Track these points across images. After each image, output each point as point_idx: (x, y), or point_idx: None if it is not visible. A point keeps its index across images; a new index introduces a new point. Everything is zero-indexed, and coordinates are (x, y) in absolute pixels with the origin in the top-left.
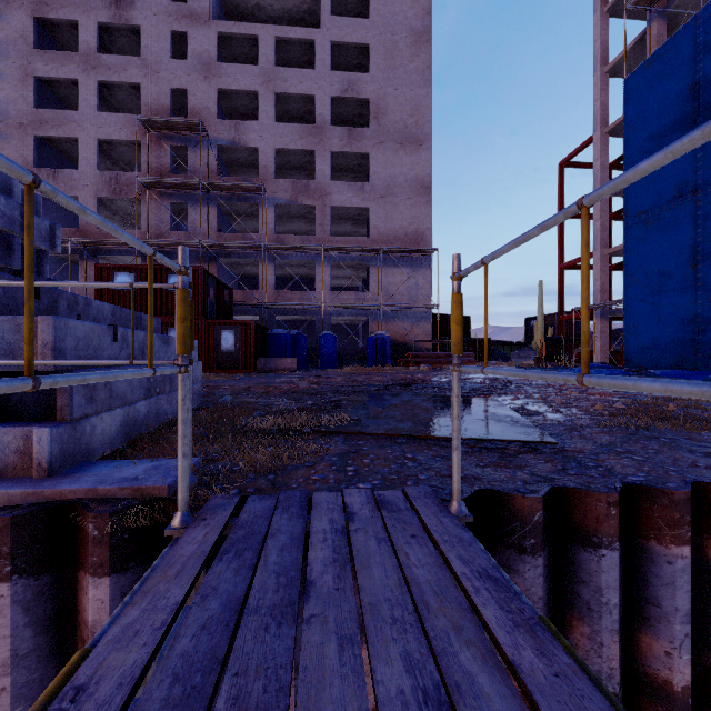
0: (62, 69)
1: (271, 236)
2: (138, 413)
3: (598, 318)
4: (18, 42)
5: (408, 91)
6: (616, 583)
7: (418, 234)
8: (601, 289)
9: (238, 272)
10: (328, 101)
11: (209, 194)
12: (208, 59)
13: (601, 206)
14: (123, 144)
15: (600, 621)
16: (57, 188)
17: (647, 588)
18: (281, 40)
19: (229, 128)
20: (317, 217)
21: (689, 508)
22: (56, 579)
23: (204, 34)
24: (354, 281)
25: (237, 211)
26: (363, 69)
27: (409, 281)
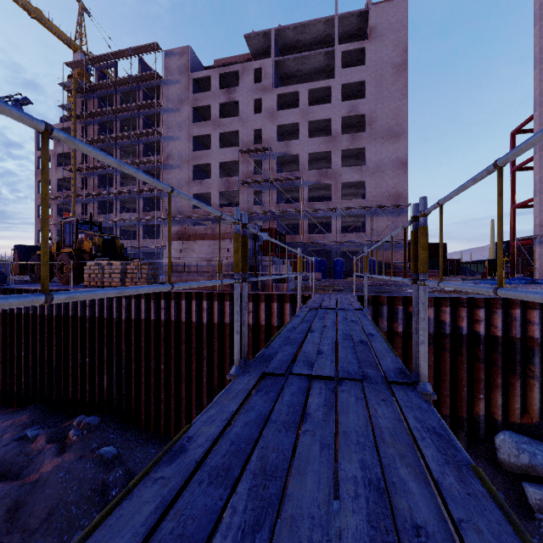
0: (204, 130)
1: (306, 203)
2: (290, 285)
3: (537, 245)
4: (186, 121)
5: (391, 104)
6: (386, 312)
7: (398, 194)
8: (539, 224)
9: (285, 223)
10: (339, 120)
11: (272, 184)
12: (272, 110)
13: (539, 164)
14: (230, 162)
15: (383, 318)
16: (202, 189)
17: (395, 315)
18: (311, 89)
19: (283, 146)
20: (332, 190)
21: (401, 299)
22: (293, 305)
23: (270, 97)
24: (357, 223)
25: (286, 189)
26: (362, 92)
27: (392, 224)
